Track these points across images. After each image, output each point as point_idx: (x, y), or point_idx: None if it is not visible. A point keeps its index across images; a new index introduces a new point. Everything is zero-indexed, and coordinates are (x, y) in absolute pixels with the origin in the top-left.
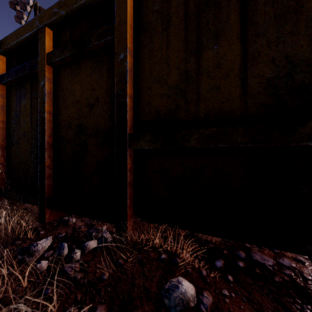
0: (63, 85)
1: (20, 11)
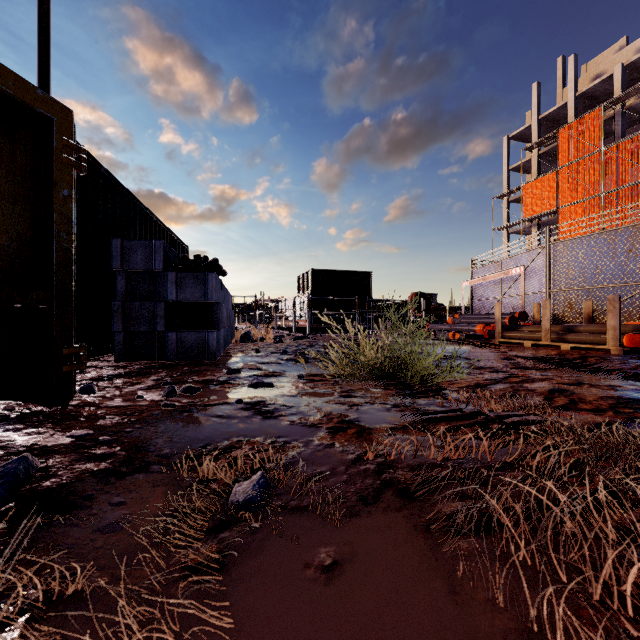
0: None
1: None
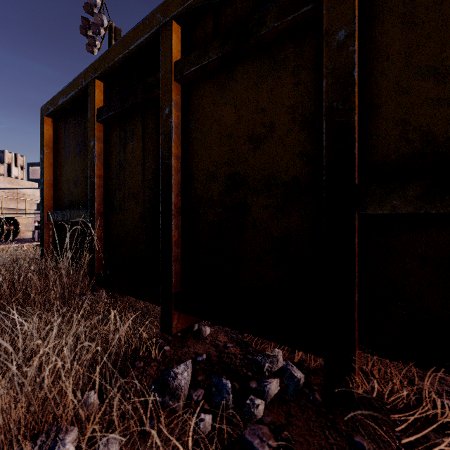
0: (200, 111)
1: (93, 37)
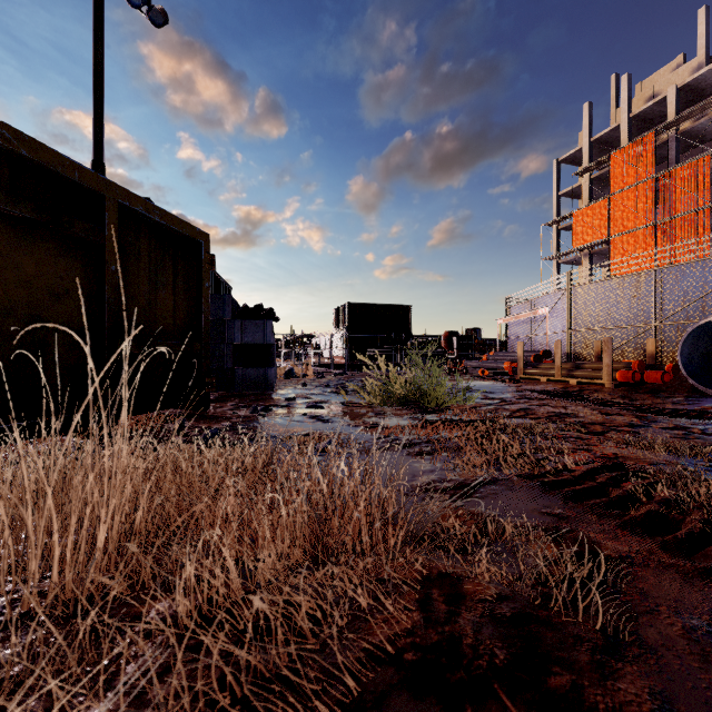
0: None
1: None
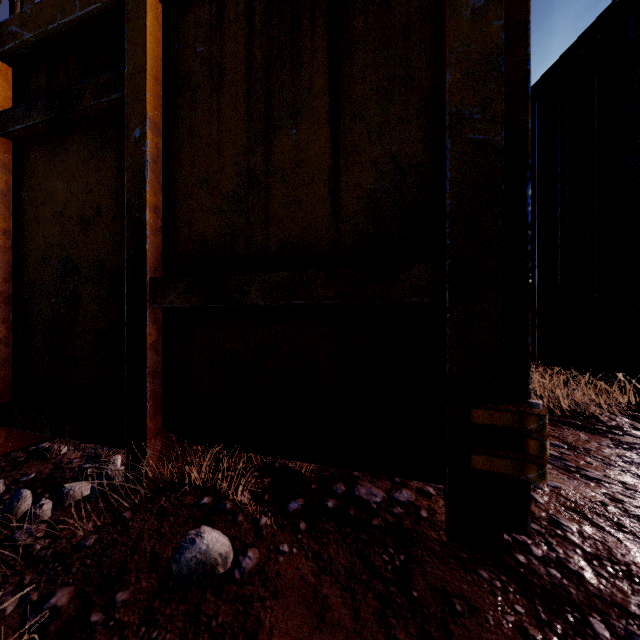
0: (34, 179)
1: None
